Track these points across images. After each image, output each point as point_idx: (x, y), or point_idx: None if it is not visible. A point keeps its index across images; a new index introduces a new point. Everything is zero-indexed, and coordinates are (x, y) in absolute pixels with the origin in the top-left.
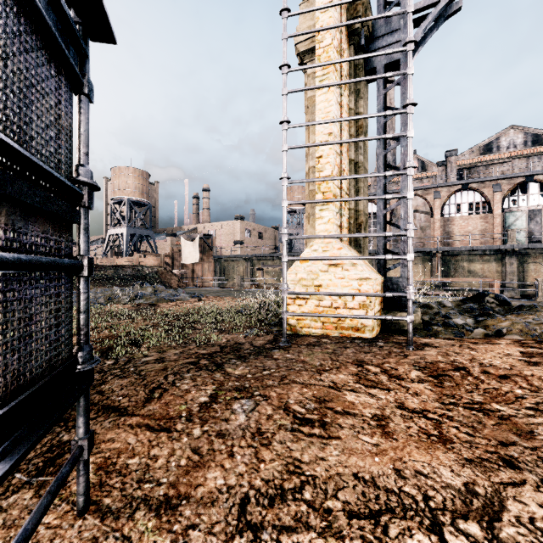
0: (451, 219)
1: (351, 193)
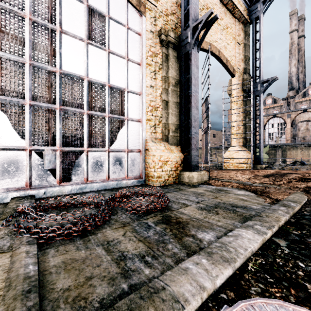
0: None
1: (243, 132)
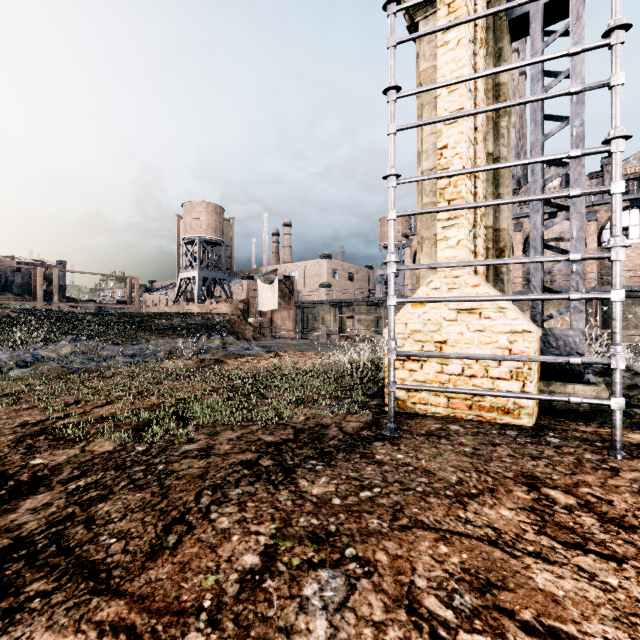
0: None
1: None
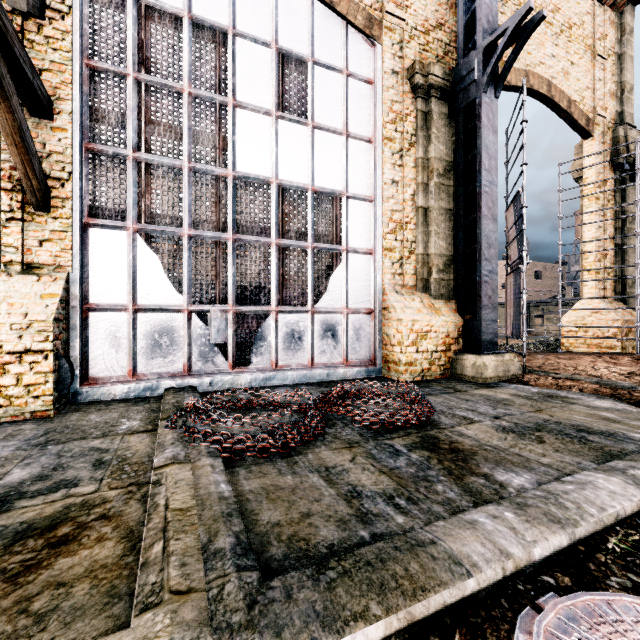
0: None
1: (615, 265)
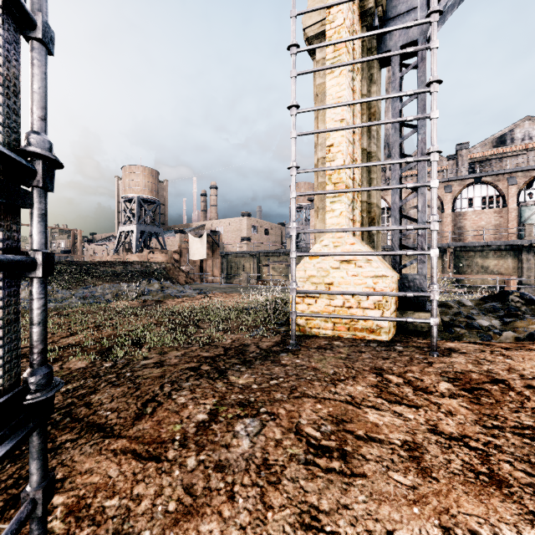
0: (463, 213)
1: (364, 184)
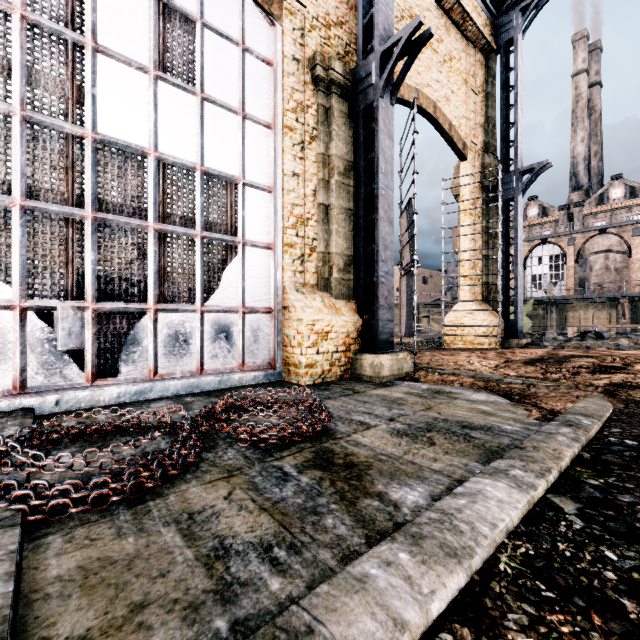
0: None
1: (484, 273)
